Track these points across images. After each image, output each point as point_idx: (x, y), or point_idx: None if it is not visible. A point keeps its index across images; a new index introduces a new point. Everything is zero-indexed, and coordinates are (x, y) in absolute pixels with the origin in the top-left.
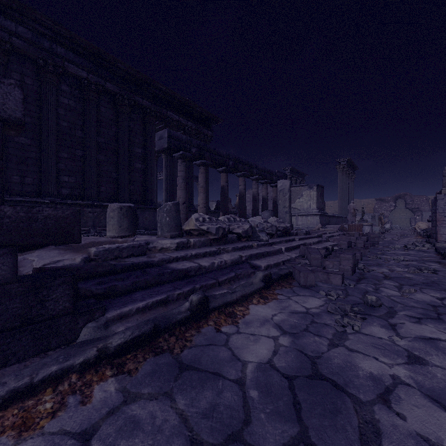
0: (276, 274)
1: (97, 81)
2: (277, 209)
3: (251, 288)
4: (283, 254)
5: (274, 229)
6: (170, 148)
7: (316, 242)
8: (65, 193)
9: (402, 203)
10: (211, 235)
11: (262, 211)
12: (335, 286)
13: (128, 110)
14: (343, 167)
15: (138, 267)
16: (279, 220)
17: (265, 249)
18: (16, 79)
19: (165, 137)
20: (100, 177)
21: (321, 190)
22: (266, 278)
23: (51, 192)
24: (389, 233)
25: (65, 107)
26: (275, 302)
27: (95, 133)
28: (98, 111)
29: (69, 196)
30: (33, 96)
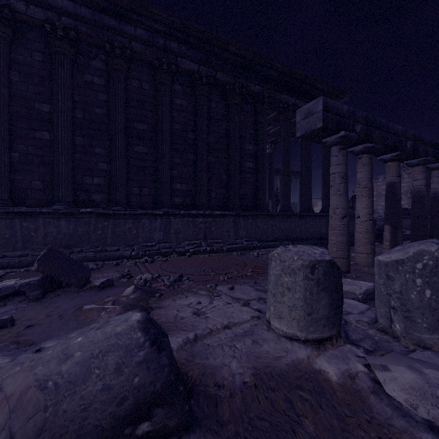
0: None
1: (208, 73)
2: None
3: None
4: None
5: None
6: (325, 128)
7: None
8: (178, 202)
9: None
10: None
11: None
12: None
13: (239, 100)
14: None
15: None
16: None
17: None
18: (135, 86)
19: (317, 111)
20: (210, 182)
21: None
22: None
23: (165, 202)
24: None
25: (178, 108)
26: None
27: (205, 132)
28: (208, 107)
29: (181, 205)
30: (150, 101)
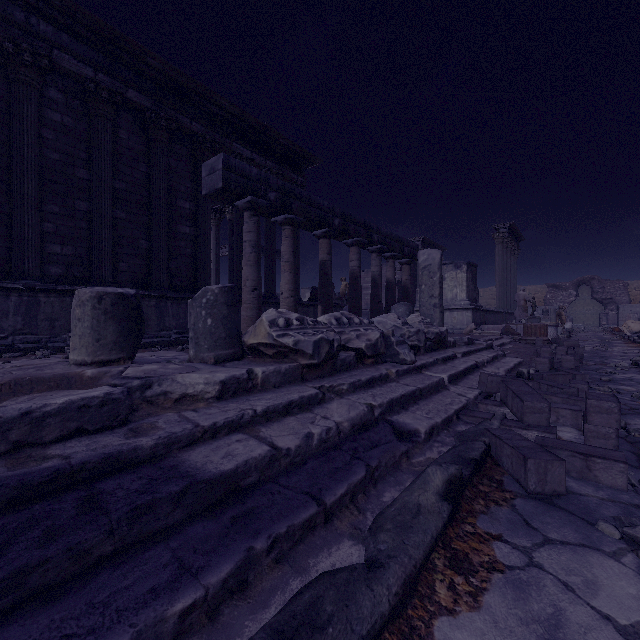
0: (462, 459)
1: (111, 86)
2: (410, 300)
3: (422, 537)
4: (449, 390)
5: (423, 338)
6: (228, 190)
7: (490, 360)
8: (56, 273)
9: (587, 292)
10: (303, 357)
11: (386, 303)
12: (612, 491)
13: (166, 137)
14: (504, 237)
15: (79, 480)
16: (426, 320)
17: (413, 383)
18: None
19: (219, 169)
20: (118, 247)
21: (473, 271)
22: (454, 488)
23: (28, 271)
24: (576, 336)
25: (56, 128)
26: (502, 587)
27: (108, 173)
28: (115, 136)
29: (63, 279)
30: None
